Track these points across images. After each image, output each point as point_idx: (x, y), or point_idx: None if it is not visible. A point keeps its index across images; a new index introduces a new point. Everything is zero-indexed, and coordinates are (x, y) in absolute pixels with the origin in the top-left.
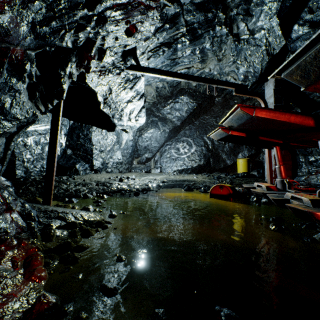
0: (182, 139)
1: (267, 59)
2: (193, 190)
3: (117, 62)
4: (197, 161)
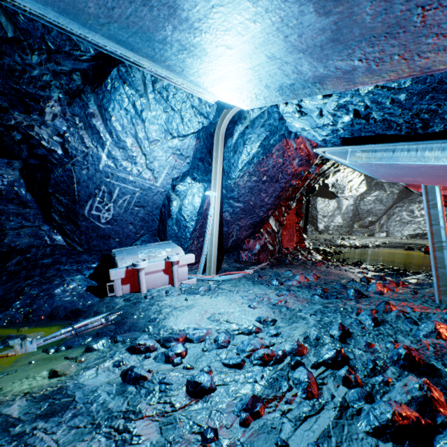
0: (418, 199)
1: None
2: (413, 250)
3: None
4: None
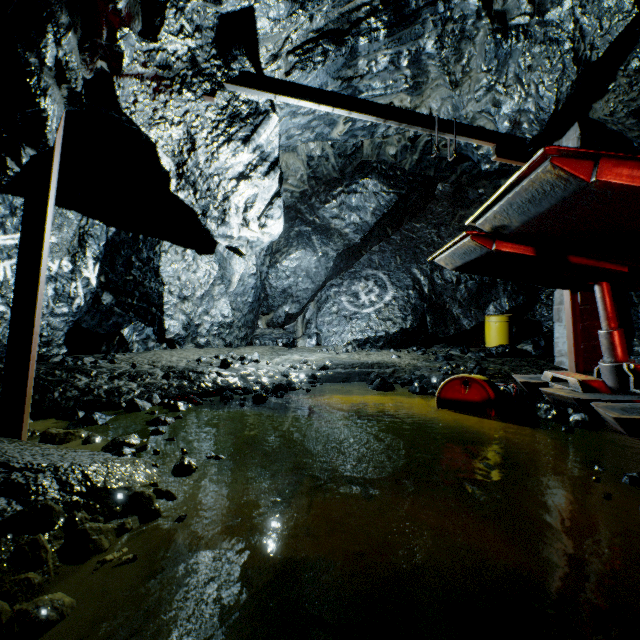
0: (364, 273)
1: (575, 73)
2: (394, 389)
3: (203, 58)
4: (398, 322)
